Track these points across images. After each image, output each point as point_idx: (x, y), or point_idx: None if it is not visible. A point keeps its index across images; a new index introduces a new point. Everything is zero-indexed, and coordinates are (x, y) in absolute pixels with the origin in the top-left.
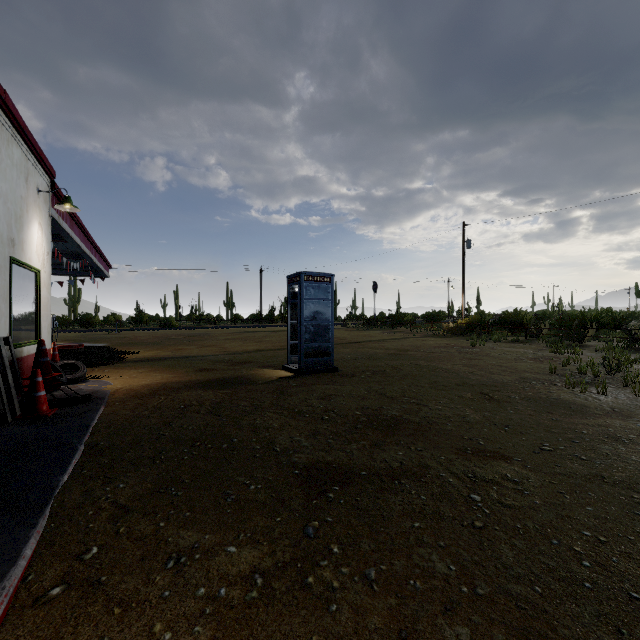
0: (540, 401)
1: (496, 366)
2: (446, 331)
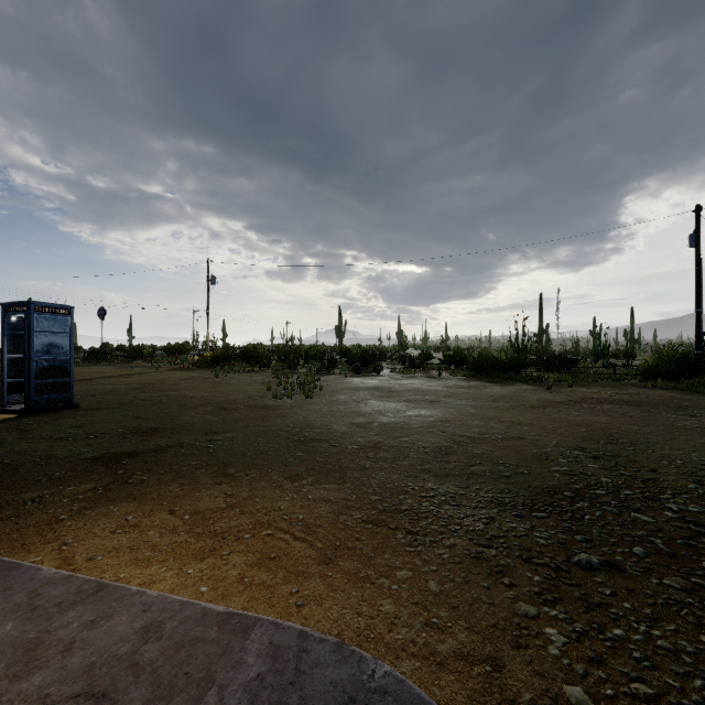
0: (256, 407)
1: (233, 390)
2: (192, 364)
